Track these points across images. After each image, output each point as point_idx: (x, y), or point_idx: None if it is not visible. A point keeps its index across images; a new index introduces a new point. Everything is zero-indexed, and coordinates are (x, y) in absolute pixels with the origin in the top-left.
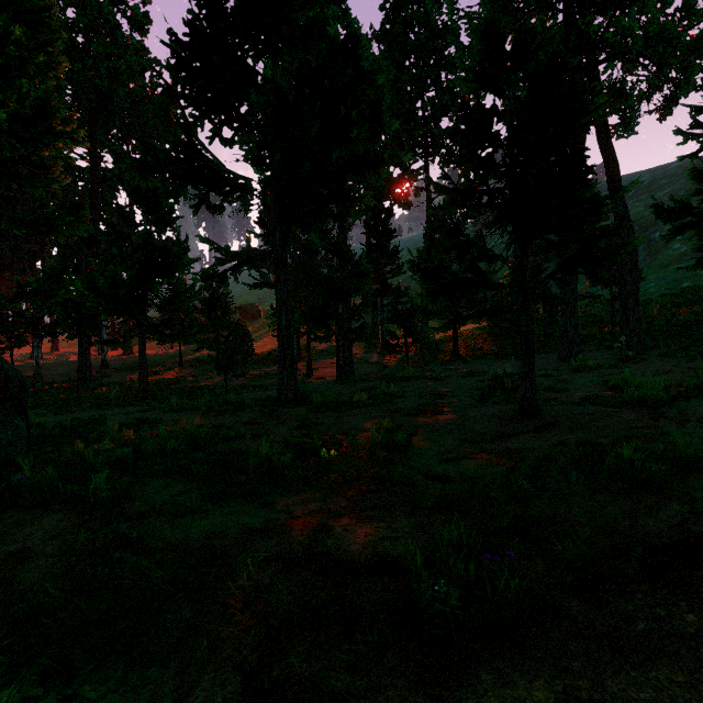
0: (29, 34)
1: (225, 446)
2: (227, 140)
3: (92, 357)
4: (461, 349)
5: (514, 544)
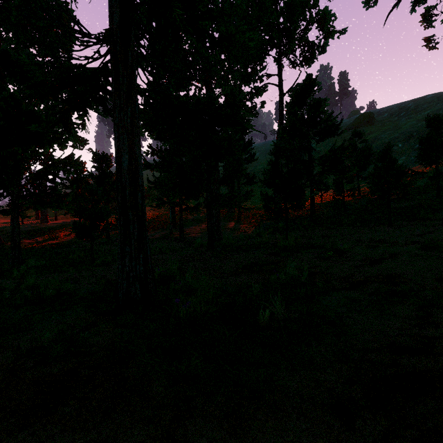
0: None
1: None
2: None
3: None
4: None
5: None
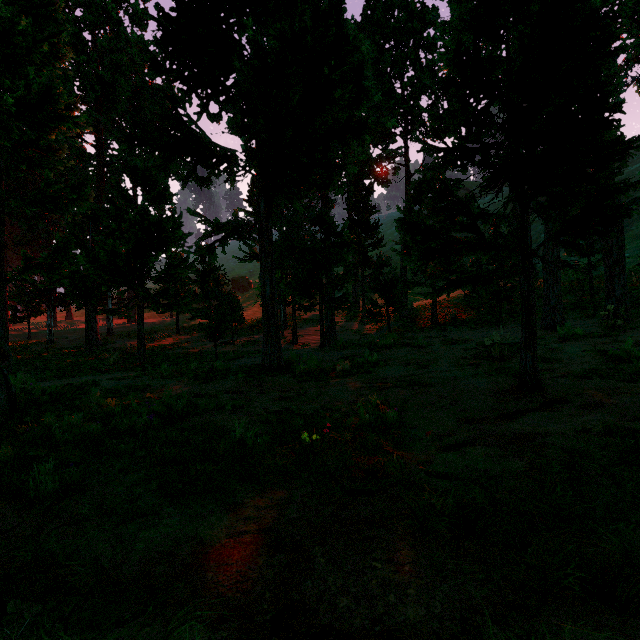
0: (36, 27)
1: (203, 419)
2: (214, 114)
3: (101, 325)
4: (440, 318)
5: (610, 636)
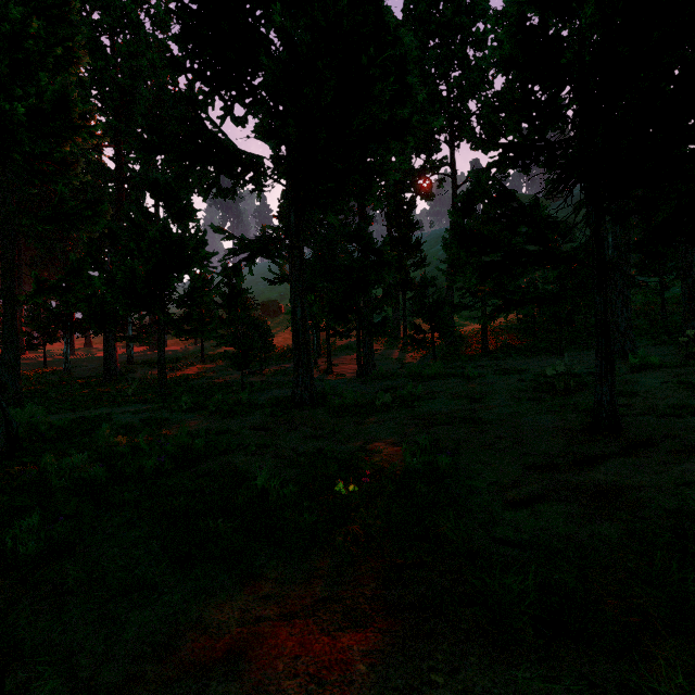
0: (49, 30)
1: (222, 461)
2: (239, 118)
3: (121, 353)
4: (491, 345)
5: None
